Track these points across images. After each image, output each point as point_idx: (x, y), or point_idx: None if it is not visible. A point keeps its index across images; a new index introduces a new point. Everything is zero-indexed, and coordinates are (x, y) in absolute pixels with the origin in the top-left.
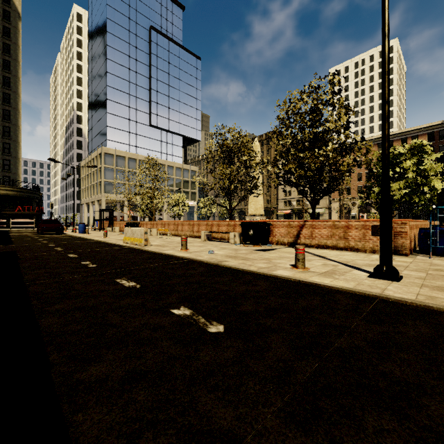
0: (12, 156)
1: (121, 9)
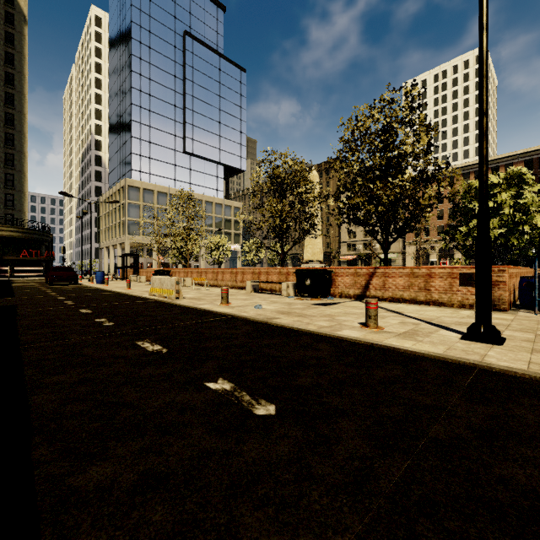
0: (16, 190)
1: (148, 10)
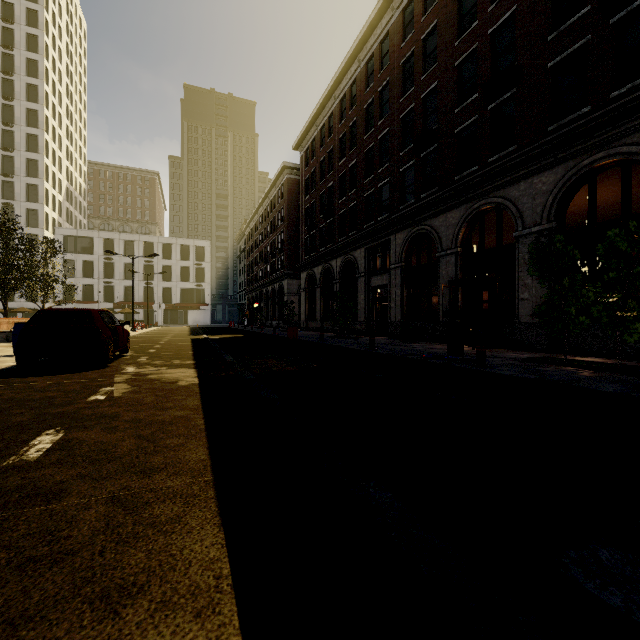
0: None
1: None
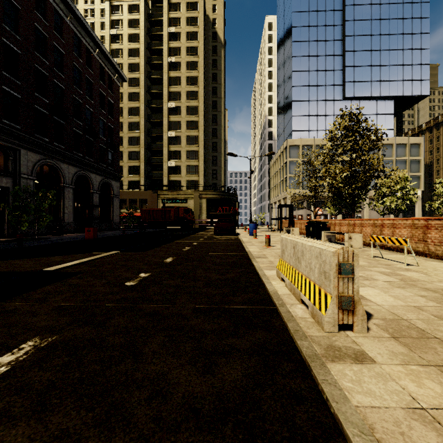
0: (217, 166)
1: None
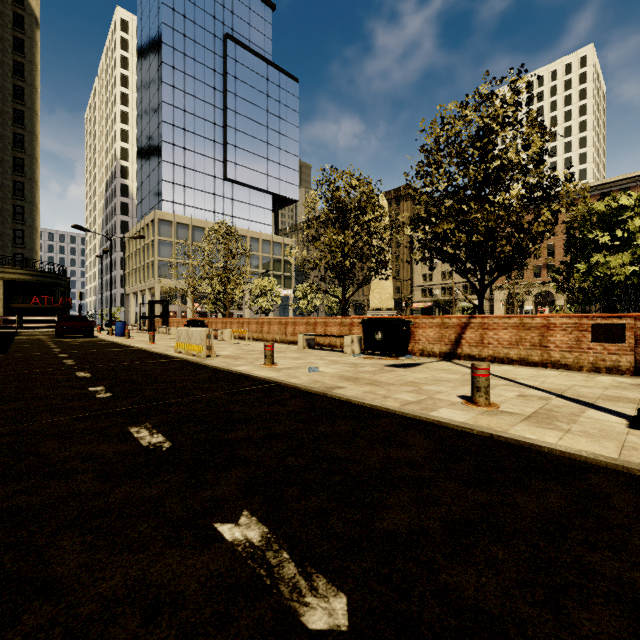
0: (26, 224)
1: (182, 9)
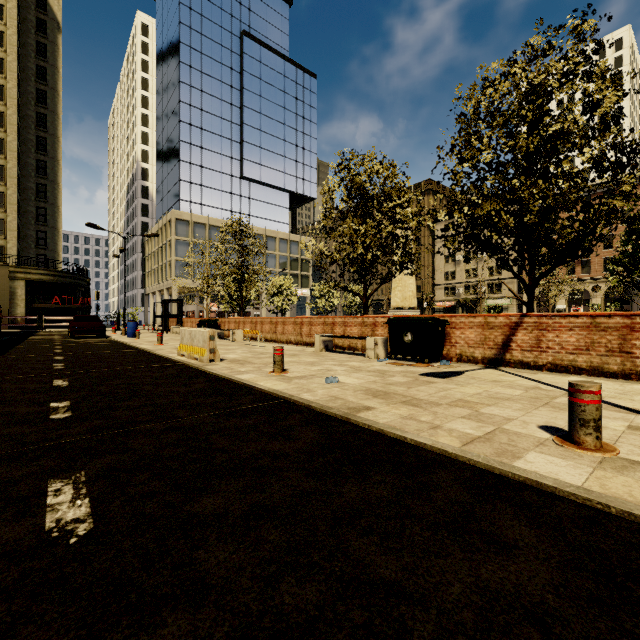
0: (49, 226)
1: (199, 8)
